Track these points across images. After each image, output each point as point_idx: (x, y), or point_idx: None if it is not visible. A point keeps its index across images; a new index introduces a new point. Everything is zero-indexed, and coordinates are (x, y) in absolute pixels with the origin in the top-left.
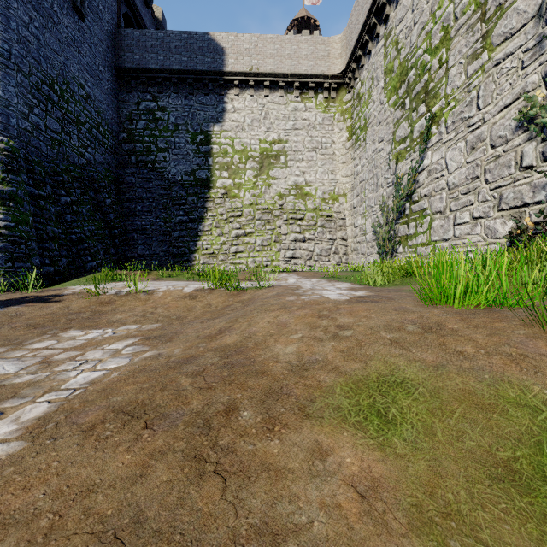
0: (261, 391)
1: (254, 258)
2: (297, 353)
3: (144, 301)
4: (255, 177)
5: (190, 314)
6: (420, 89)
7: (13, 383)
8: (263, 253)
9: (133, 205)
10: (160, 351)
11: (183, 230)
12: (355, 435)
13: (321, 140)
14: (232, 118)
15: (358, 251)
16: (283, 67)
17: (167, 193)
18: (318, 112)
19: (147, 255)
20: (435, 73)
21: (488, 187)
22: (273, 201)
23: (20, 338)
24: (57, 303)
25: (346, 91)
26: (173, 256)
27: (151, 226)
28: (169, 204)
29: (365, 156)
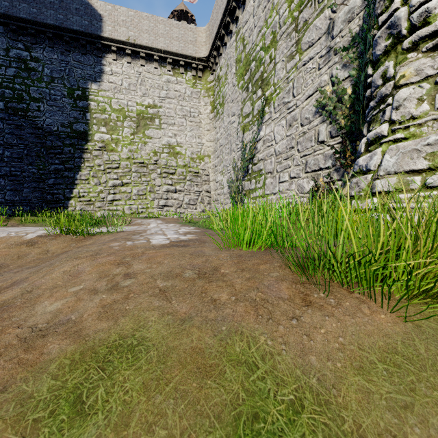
0: None
1: (130, 205)
2: (57, 311)
3: None
4: (132, 134)
5: (16, 263)
6: (258, 77)
7: None
8: (139, 201)
9: (1, 150)
10: None
11: (58, 178)
12: None
13: (190, 110)
14: (109, 79)
15: (218, 201)
16: (157, 43)
17: (41, 142)
18: (187, 86)
19: (17, 200)
20: (267, 66)
21: (299, 155)
22: (149, 157)
23: None
24: None
25: (210, 72)
26: (47, 203)
27: (22, 172)
28: (43, 152)
29: (223, 126)
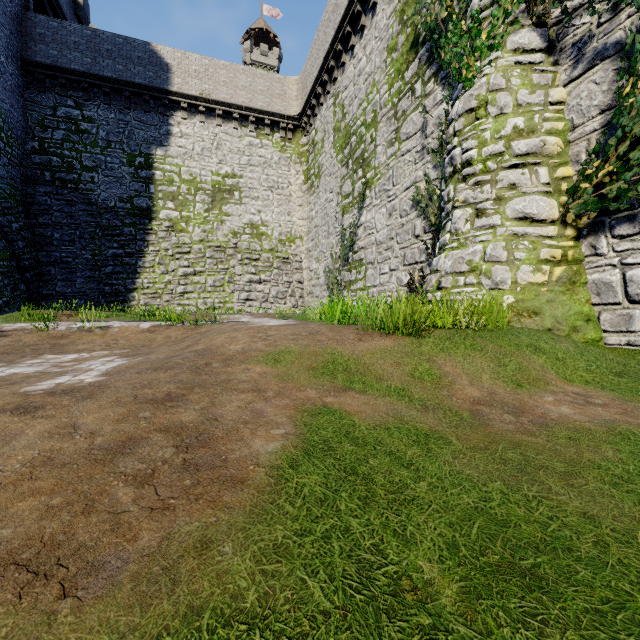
0: (222, 359)
1: (205, 299)
2: (242, 348)
3: (101, 335)
4: (207, 211)
5: (153, 344)
6: (359, 155)
7: (54, 371)
8: (215, 294)
9: (49, 232)
10: (147, 357)
11: (117, 265)
12: (263, 365)
13: (278, 180)
14: (178, 143)
15: (313, 294)
16: (237, 99)
17: (95, 221)
18: (274, 150)
19: (69, 293)
20: (368, 145)
21: (398, 247)
22: (227, 239)
23: (4, 359)
24: (5, 338)
25: (302, 134)
26: (105, 296)
27: (75, 258)
28: (99, 234)
29: (319, 203)
